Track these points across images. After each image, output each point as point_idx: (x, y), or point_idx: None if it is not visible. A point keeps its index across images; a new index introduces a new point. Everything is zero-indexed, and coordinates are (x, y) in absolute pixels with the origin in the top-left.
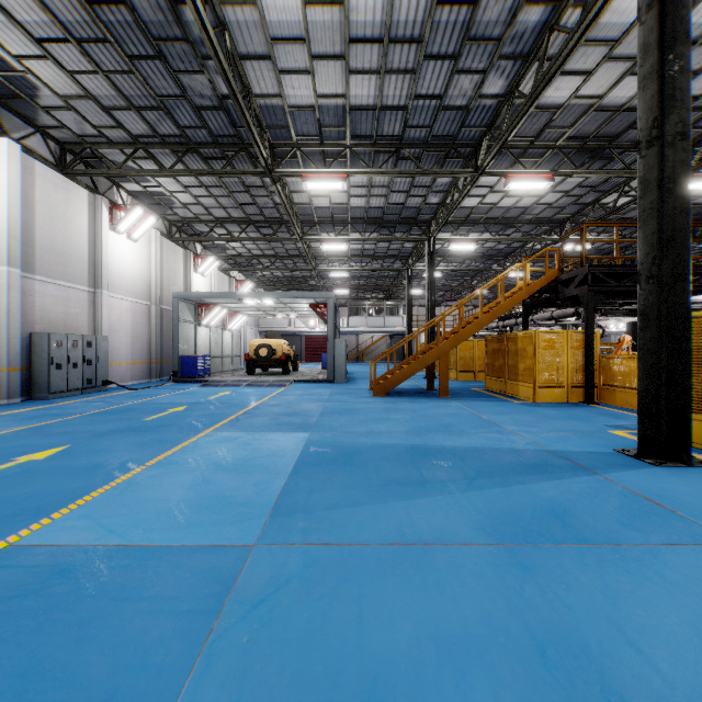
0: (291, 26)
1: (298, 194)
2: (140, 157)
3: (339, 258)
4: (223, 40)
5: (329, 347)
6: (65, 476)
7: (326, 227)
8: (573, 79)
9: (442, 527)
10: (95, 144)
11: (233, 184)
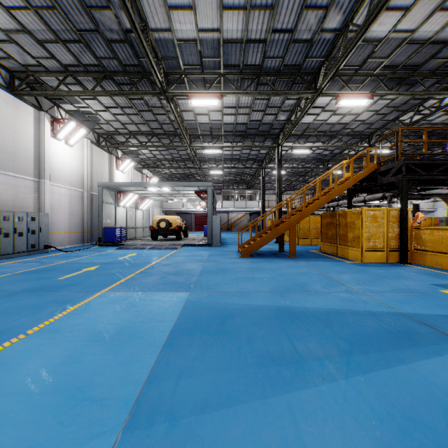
0: None
1: (187, 113)
2: (71, 83)
3: (216, 161)
4: None
5: (208, 221)
6: None
7: (206, 138)
8: (394, 15)
9: None
10: (37, 72)
11: (140, 105)
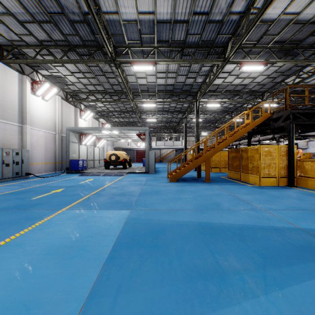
0: None
1: (130, 77)
2: (45, 54)
3: (151, 112)
4: None
5: (146, 155)
6: None
7: (145, 95)
8: (284, 1)
9: None
10: (20, 46)
11: (96, 71)
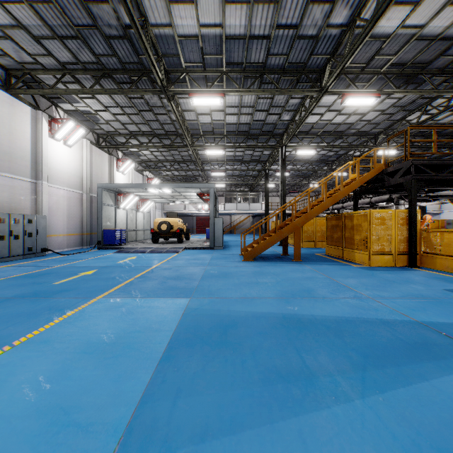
0: None
1: (188, 113)
2: (69, 81)
3: (218, 162)
4: None
5: (211, 223)
6: None
7: (209, 139)
8: (403, 10)
9: None
10: (33, 70)
11: (140, 105)
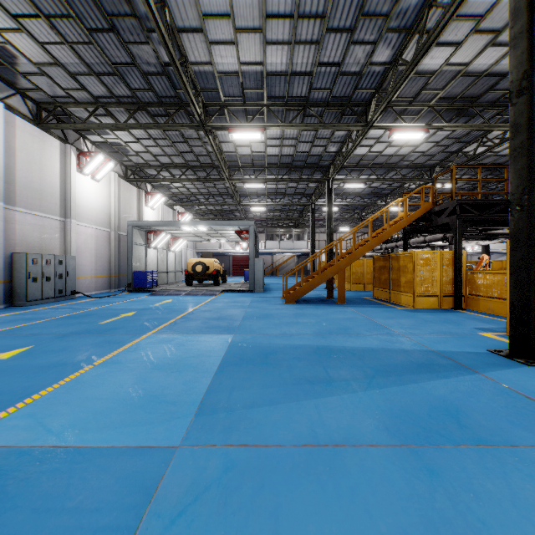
0: (218, 4)
1: (226, 144)
2: (101, 114)
3: (258, 195)
4: (163, 15)
5: (250, 264)
6: (22, 375)
7: (248, 171)
8: (445, 49)
9: (350, 426)
10: (65, 103)
11: (174, 136)
